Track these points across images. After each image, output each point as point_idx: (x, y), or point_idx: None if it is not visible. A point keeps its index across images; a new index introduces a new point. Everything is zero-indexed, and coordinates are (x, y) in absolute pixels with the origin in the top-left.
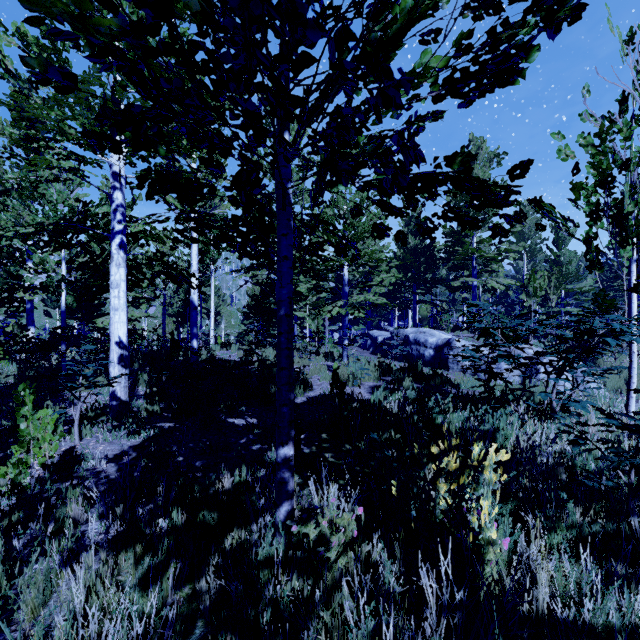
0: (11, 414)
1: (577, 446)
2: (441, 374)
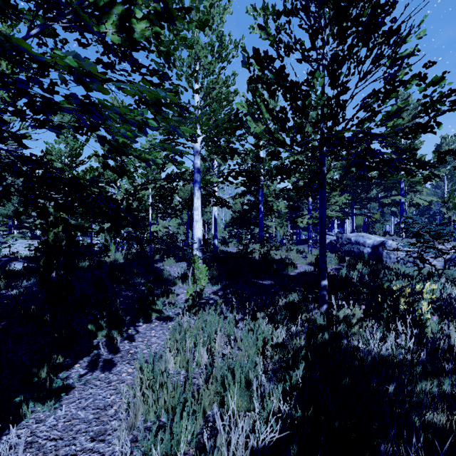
0: (144, 274)
1: None
2: (382, 262)
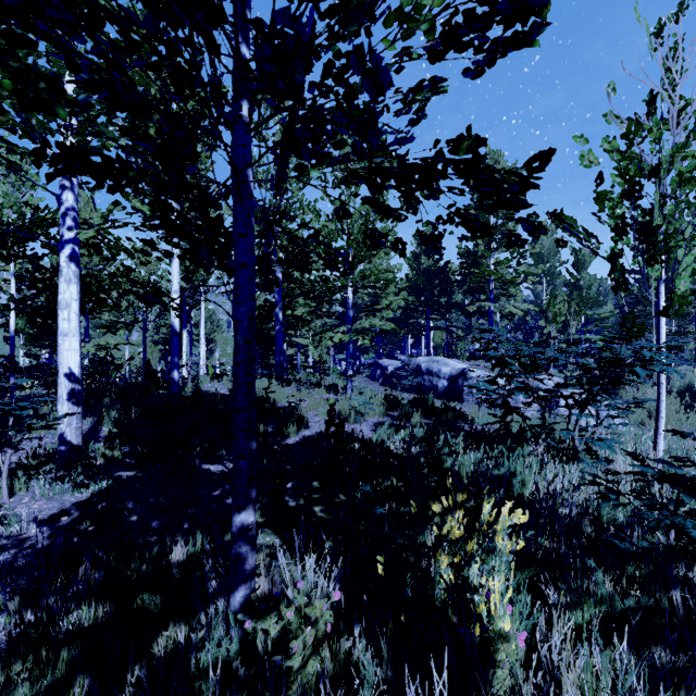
0: None
1: (607, 501)
2: (454, 408)
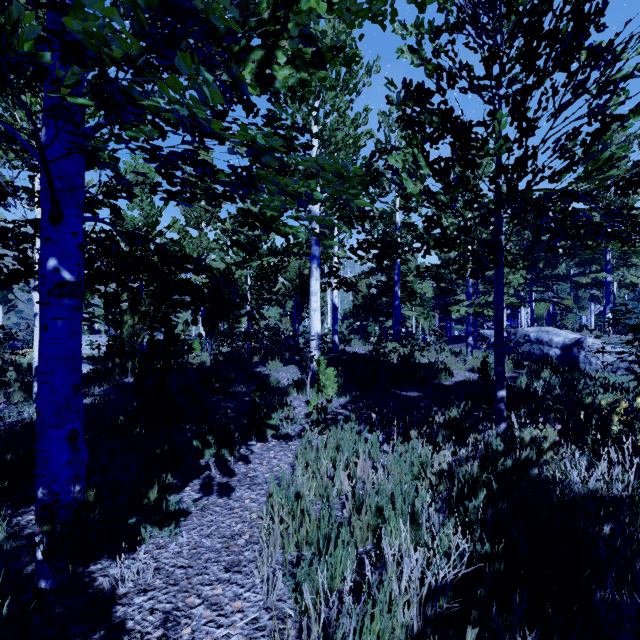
0: (245, 381)
1: None
2: (579, 369)
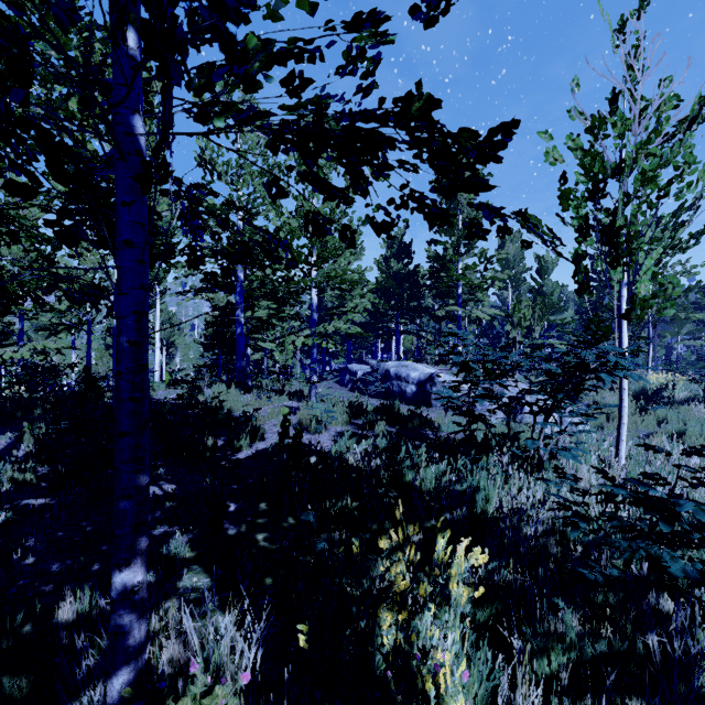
0: None
1: (577, 530)
2: (420, 415)
